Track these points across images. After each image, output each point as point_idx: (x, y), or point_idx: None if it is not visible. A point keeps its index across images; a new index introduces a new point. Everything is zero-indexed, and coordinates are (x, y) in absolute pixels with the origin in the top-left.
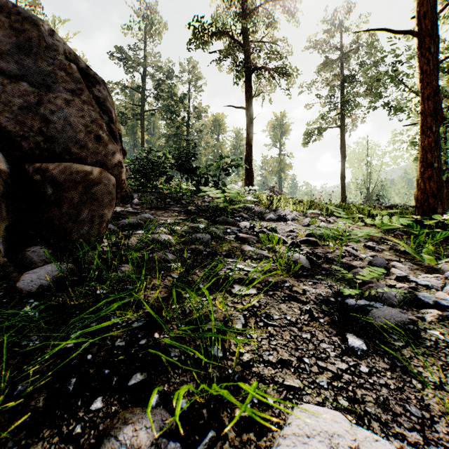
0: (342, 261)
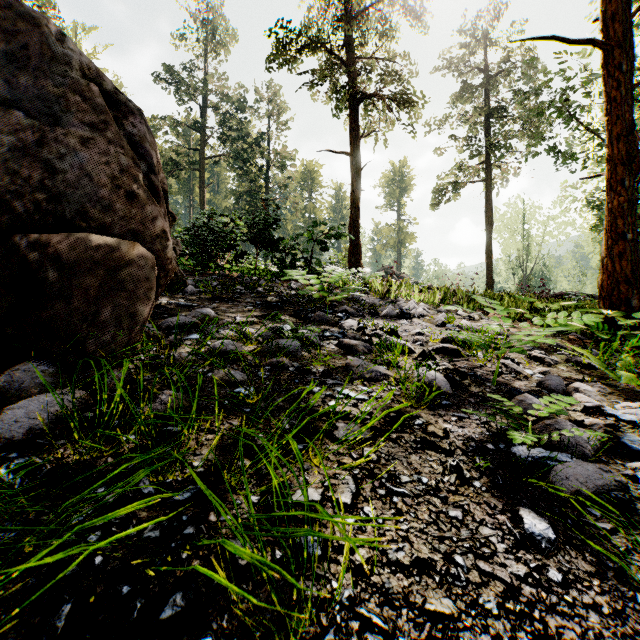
0: (498, 381)
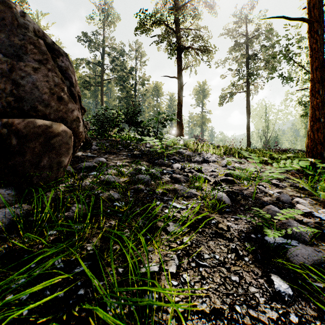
0: (255, 197)
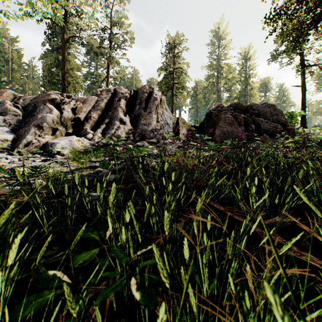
0: None
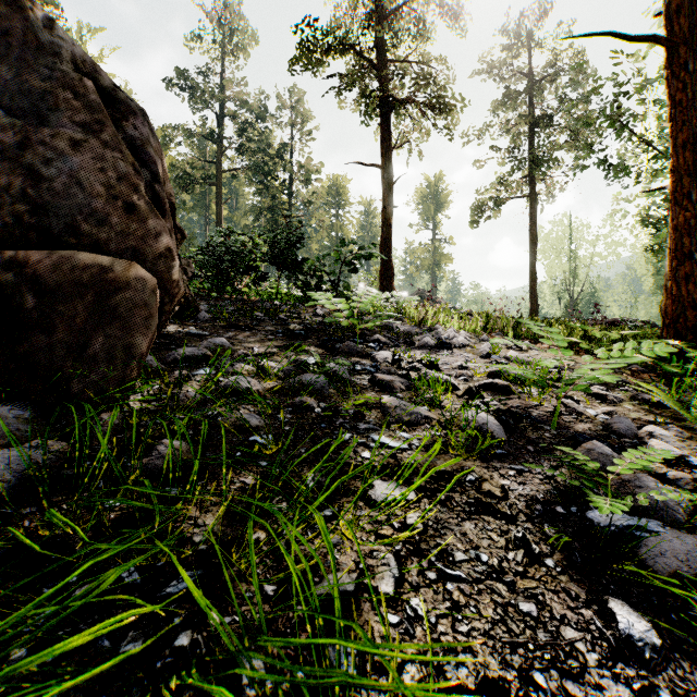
0: (558, 423)
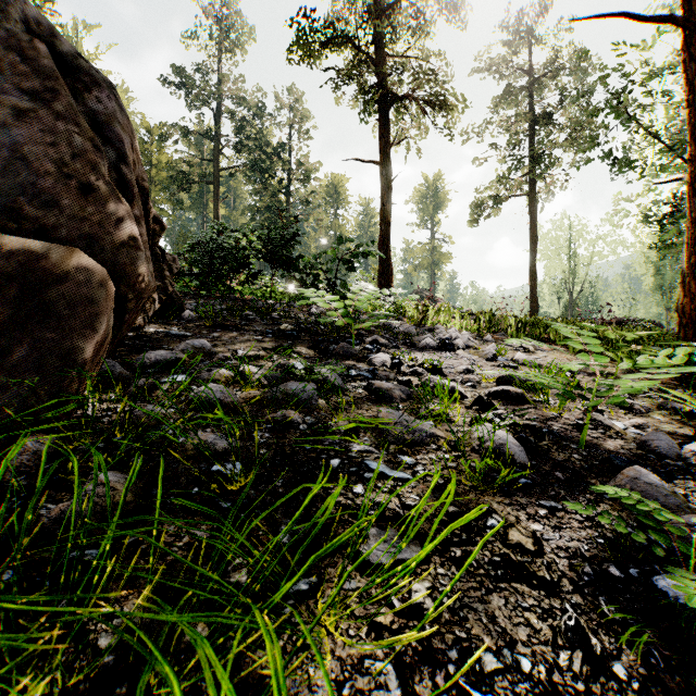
0: (585, 440)
